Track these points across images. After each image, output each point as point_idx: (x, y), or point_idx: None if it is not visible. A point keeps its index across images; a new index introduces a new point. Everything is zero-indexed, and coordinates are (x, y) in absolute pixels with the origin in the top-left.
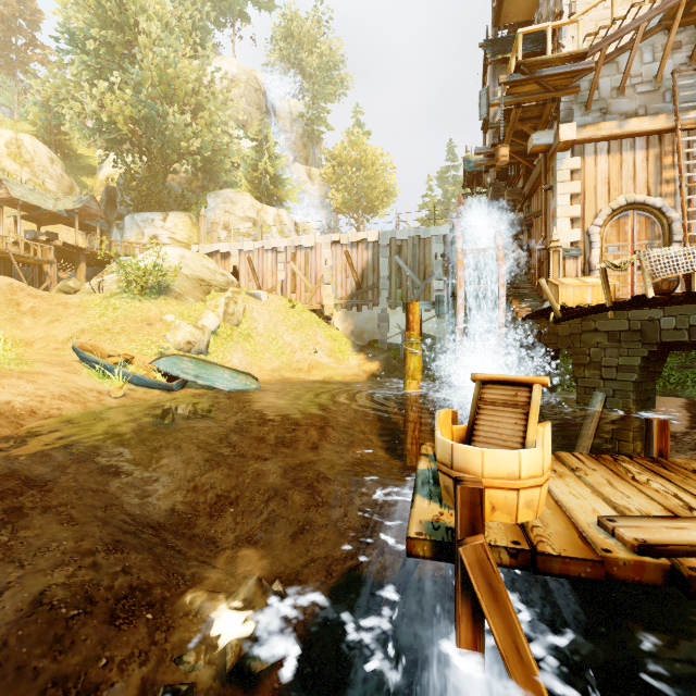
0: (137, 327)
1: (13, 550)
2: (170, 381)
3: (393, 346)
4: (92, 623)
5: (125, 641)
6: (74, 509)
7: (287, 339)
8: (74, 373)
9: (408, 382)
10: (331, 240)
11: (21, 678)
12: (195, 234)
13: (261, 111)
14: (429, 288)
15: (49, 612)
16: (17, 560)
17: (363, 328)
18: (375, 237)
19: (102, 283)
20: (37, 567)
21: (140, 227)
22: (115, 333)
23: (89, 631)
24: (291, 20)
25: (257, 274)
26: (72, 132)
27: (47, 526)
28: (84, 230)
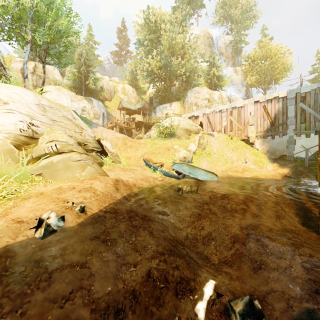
0: (164, 151)
1: (137, 245)
2: (178, 174)
3: (298, 158)
4: (169, 294)
5: (183, 309)
6: (153, 230)
7: (229, 155)
8: (144, 170)
9: None
10: (253, 101)
11: (147, 313)
12: (182, 110)
13: (210, 47)
14: None
15: (153, 282)
16: (139, 251)
17: (275, 148)
18: (284, 94)
19: (150, 134)
20: (145, 256)
21: (162, 111)
22: (156, 154)
23: (169, 298)
24: None
25: (211, 124)
26: (139, 79)
27: (145, 236)
28: (143, 115)
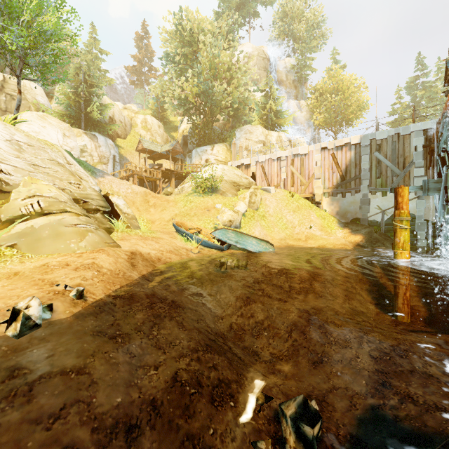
0: (202, 212)
1: (159, 341)
2: (221, 244)
3: (373, 223)
4: (203, 401)
5: (221, 418)
6: (183, 320)
7: (289, 218)
8: (174, 238)
9: (399, 252)
10: (320, 147)
11: (171, 428)
12: (228, 155)
13: (266, 71)
14: (408, 175)
15: (181, 387)
16: (162, 348)
17: (346, 210)
18: (357, 140)
19: (183, 188)
20: (171, 354)
21: (200, 155)
22: (191, 216)
23: (202, 406)
24: (286, 5)
25: (267, 176)
26: (167, 109)
27: (173, 329)
28: (173, 160)
